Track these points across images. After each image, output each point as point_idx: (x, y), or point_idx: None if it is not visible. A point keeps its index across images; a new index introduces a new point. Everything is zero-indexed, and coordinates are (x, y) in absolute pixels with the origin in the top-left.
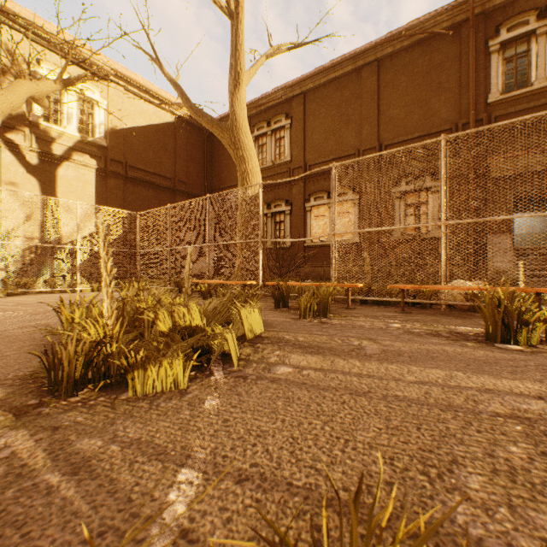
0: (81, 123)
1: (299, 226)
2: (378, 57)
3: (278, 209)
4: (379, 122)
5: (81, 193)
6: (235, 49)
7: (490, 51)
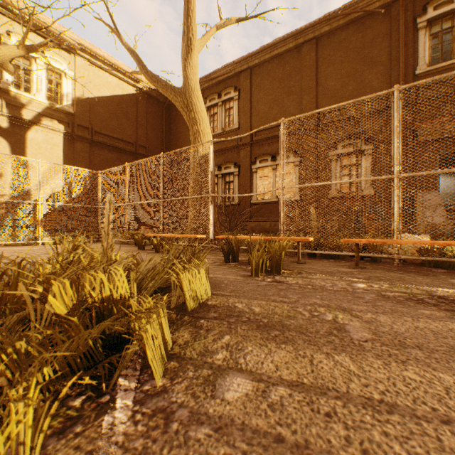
0: (52, 93)
1: (246, 186)
2: (316, 35)
3: (227, 171)
4: (317, 93)
5: (50, 155)
6: (187, 15)
7: (418, 28)
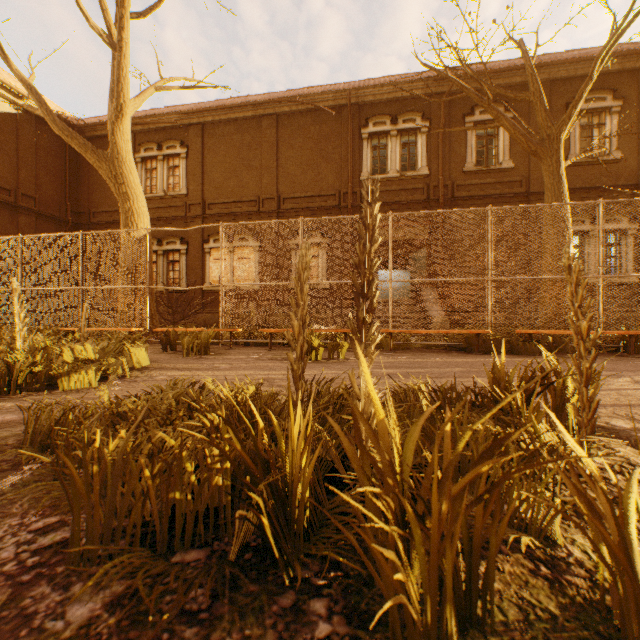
0: None
1: (197, 269)
2: (277, 112)
3: (172, 247)
4: (278, 174)
5: None
6: (118, 80)
7: (362, 137)
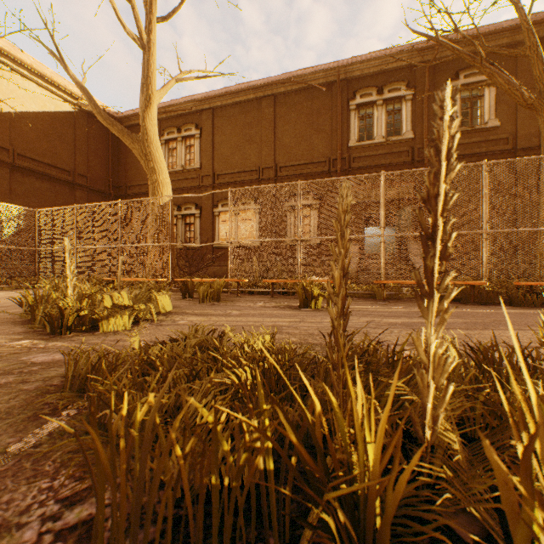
0: None
1: (208, 229)
2: (274, 93)
3: (188, 212)
4: (275, 147)
5: None
6: (147, 75)
7: (350, 109)
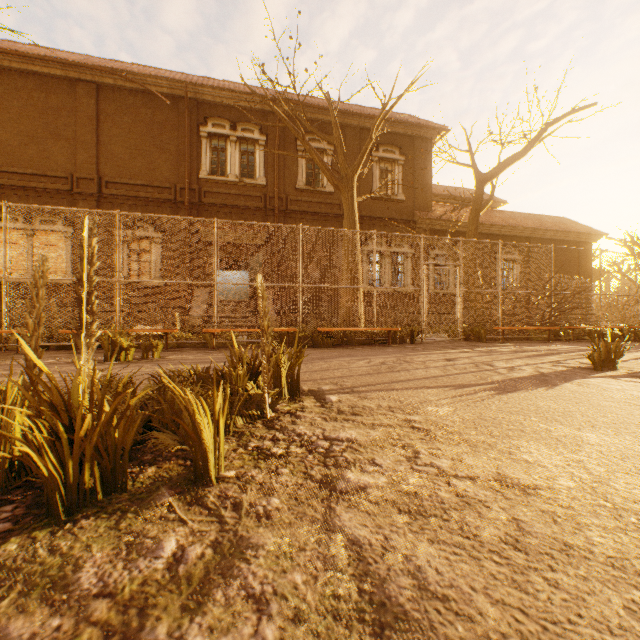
0: None
1: None
2: (98, 81)
3: None
4: (99, 153)
5: None
6: None
7: (201, 135)
